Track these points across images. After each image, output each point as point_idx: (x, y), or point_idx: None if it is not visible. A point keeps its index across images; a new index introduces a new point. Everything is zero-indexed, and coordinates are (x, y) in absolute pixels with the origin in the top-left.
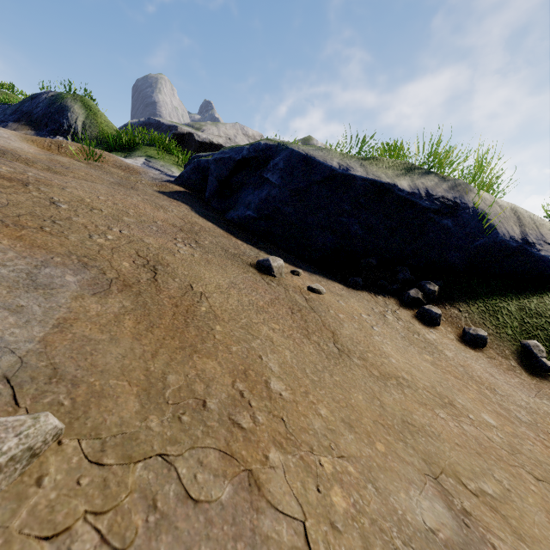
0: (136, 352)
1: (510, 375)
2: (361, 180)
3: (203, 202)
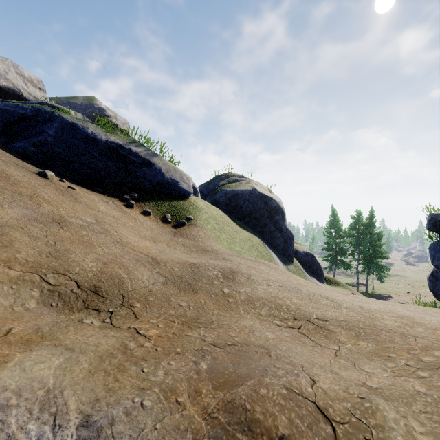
0: None
1: (154, 223)
2: (103, 142)
3: None
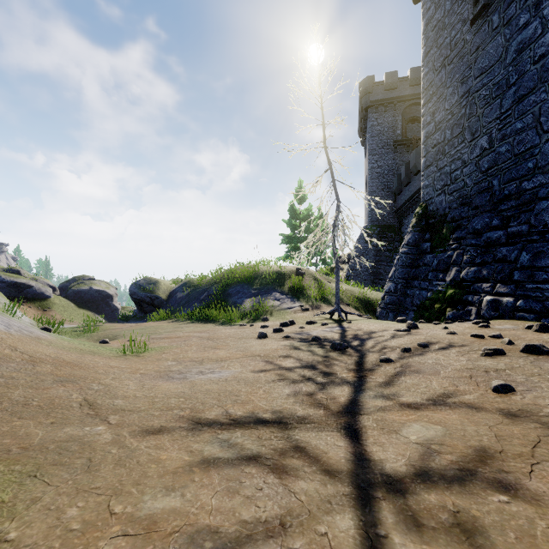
0: None
1: (34, 311)
2: (9, 282)
3: None
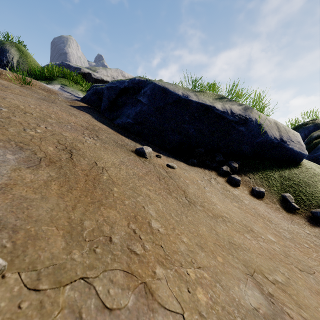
0: (60, 206)
1: (277, 212)
2: (195, 103)
3: (99, 113)
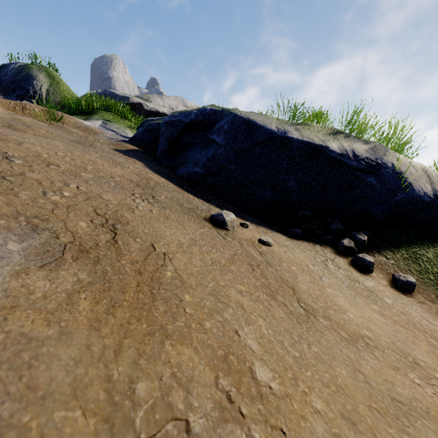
0: (93, 351)
1: None
2: (297, 141)
3: (155, 159)
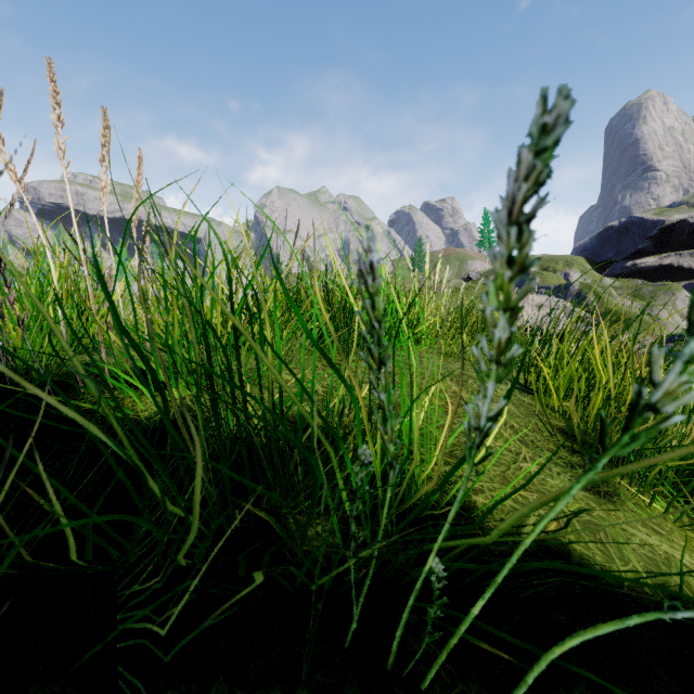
0: None
1: None
2: None
3: None
